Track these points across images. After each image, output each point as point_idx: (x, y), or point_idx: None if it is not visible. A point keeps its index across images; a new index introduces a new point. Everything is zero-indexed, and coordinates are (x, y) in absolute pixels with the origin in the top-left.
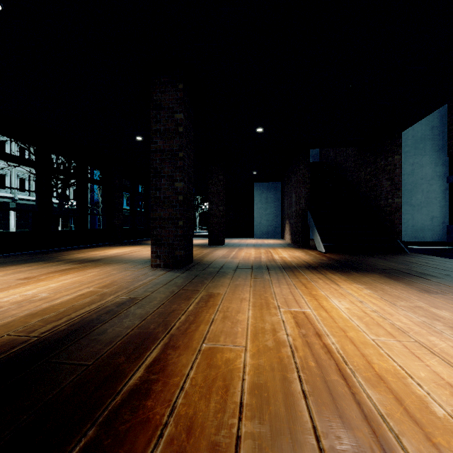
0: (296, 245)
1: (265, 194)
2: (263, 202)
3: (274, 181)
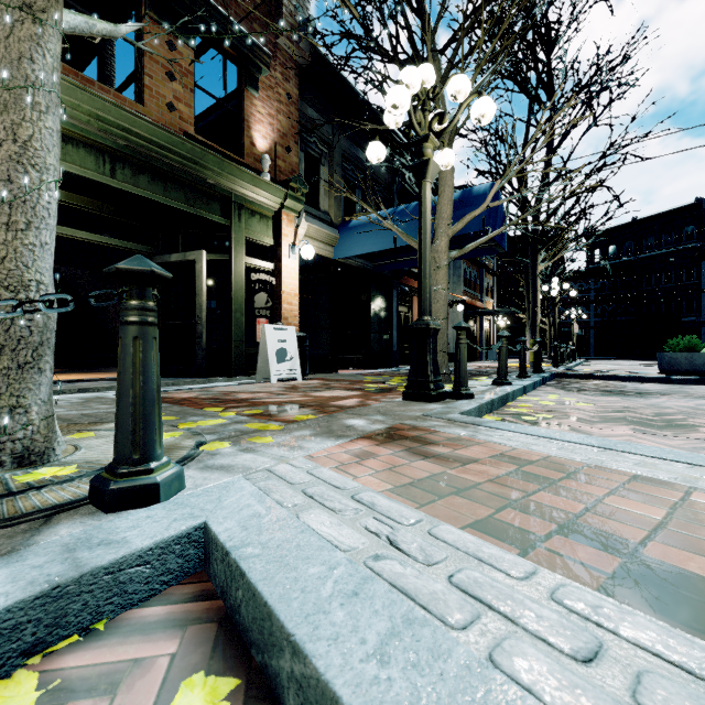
0: None
1: None
2: None
3: None
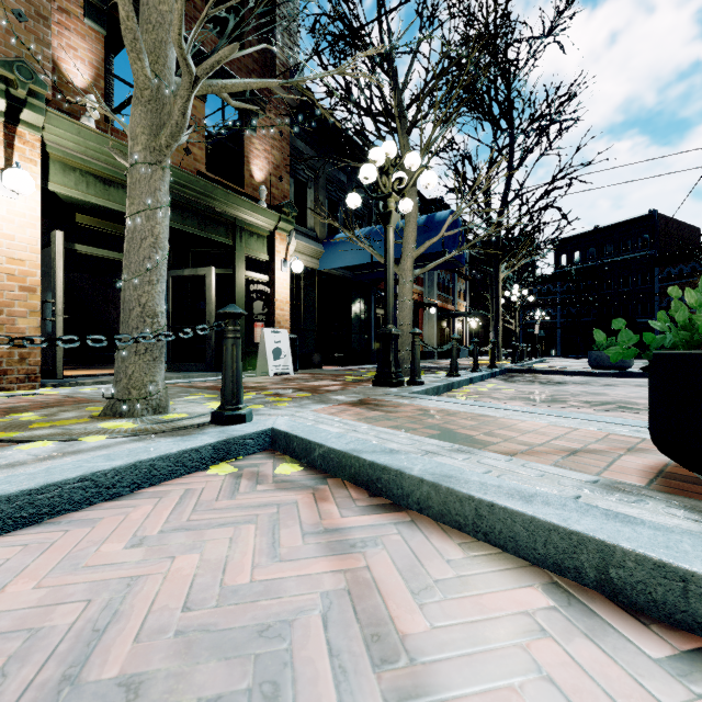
0: None
1: None
2: None
3: None
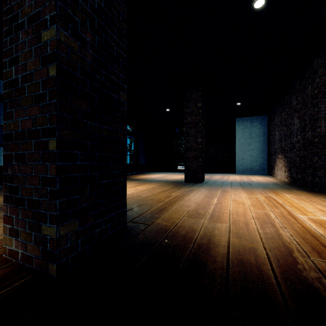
0: (302, 186)
1: (248, 129)
2: (246, 137)
3: (259, 114)
